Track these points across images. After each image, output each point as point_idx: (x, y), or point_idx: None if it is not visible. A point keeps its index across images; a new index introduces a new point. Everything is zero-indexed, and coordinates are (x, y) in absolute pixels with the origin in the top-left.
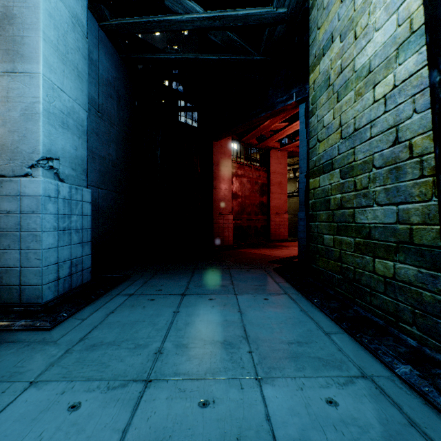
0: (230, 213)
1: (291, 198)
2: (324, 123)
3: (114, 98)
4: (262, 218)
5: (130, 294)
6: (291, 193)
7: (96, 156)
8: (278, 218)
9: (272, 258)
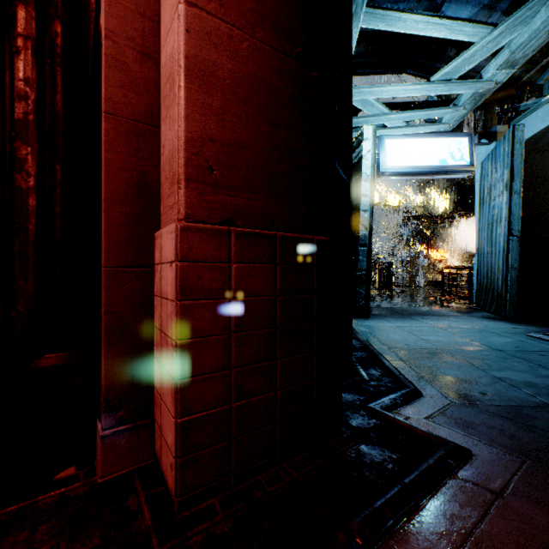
0: None
1: None
2: None
3: None
4: None
5: None
6: None
7: None
8: None
9: None
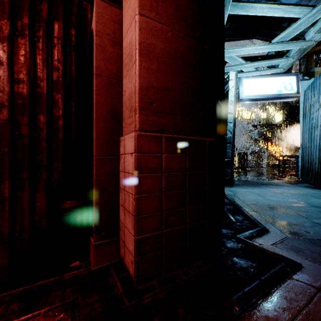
0: None
1: None
2: None
3: None
4: None
5: None
6: None
7: None
8: None
9: None
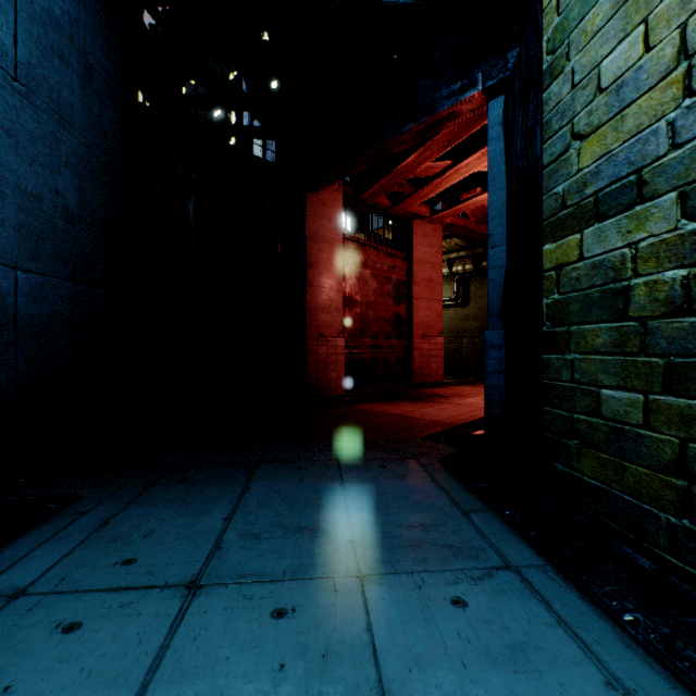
0: (340, 335)
1: (444, 310)
2: (601, 80)
3: (70, 65)
4: (398, 343)
5: (14, 592)
6: (444, 302)
7: (7, 188)
8: (427, 343)
9: (427, 425)
